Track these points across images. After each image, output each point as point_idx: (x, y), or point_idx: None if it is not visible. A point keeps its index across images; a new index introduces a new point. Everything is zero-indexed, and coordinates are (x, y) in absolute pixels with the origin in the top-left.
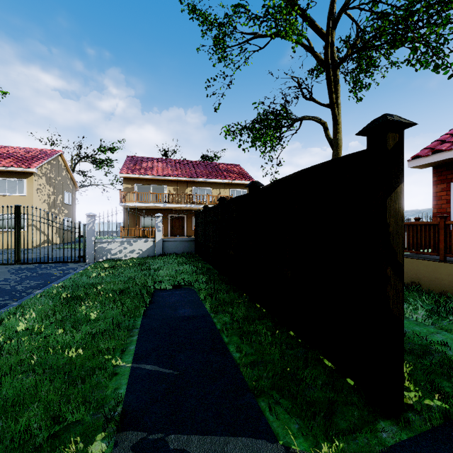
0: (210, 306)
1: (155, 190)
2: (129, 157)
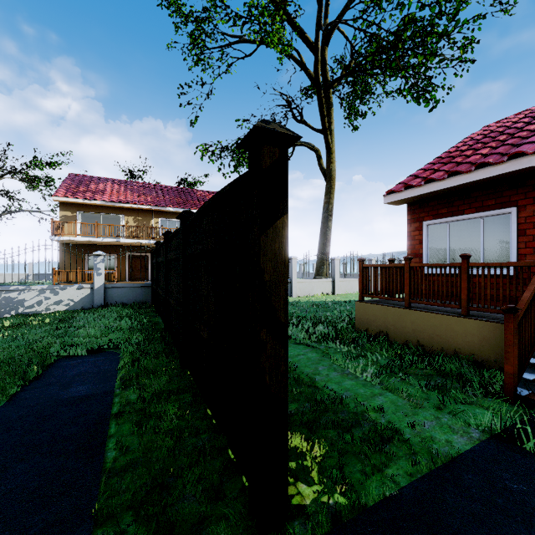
0: (124, 378)
1: (111, 220)
2: (72, 175)
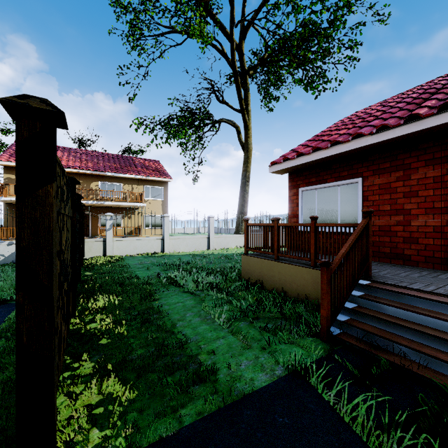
0: (4, 330)
1: None
2: None
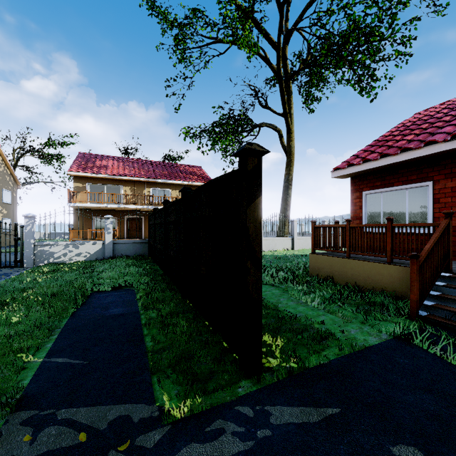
0: (143, 305)
1: (111, 189)
2: (81, 154)
